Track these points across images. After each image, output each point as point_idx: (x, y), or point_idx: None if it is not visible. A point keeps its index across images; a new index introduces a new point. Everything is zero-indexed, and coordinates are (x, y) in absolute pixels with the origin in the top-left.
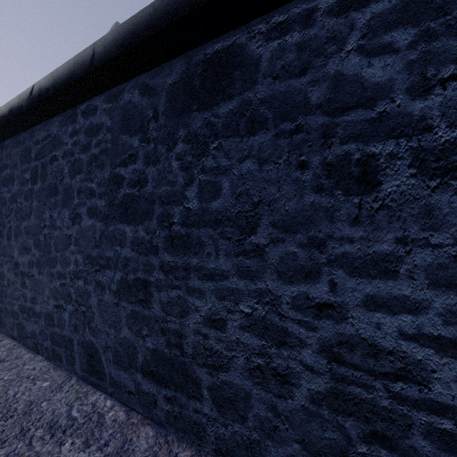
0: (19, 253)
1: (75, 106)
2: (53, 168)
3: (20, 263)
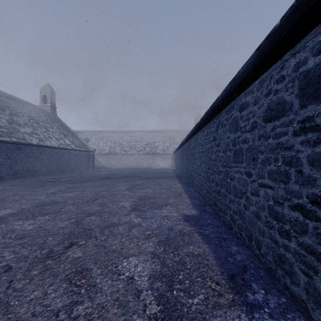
0: None
1: None
2: None
3: None
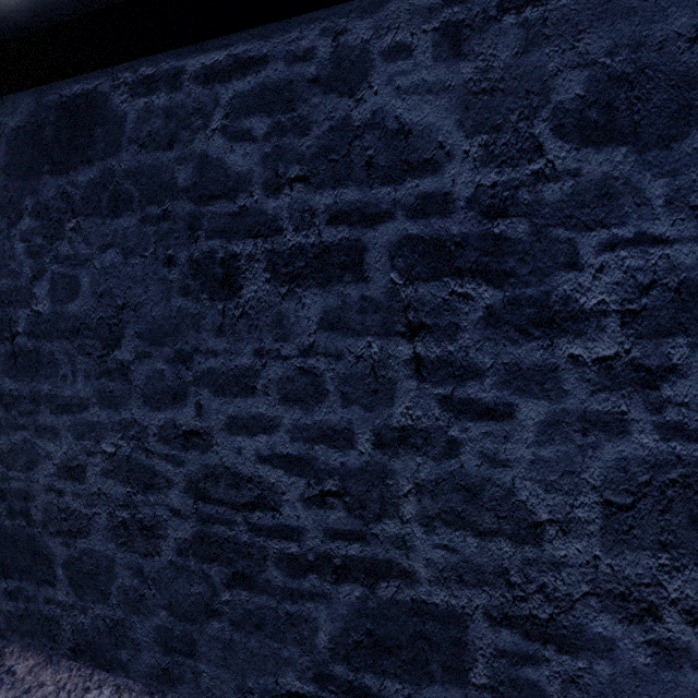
0: None
1: None
2: None
3: None
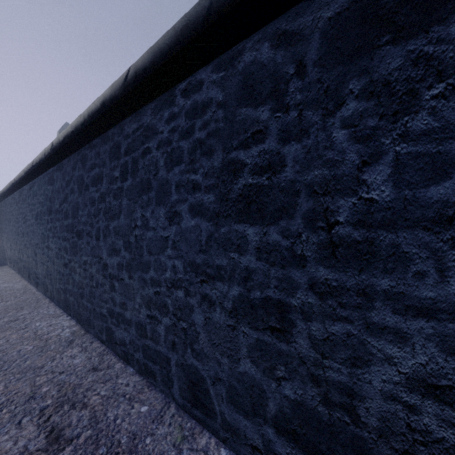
0: (108, 255)
1: (171, 87)
2: (146, 162)
3: (109, 265)
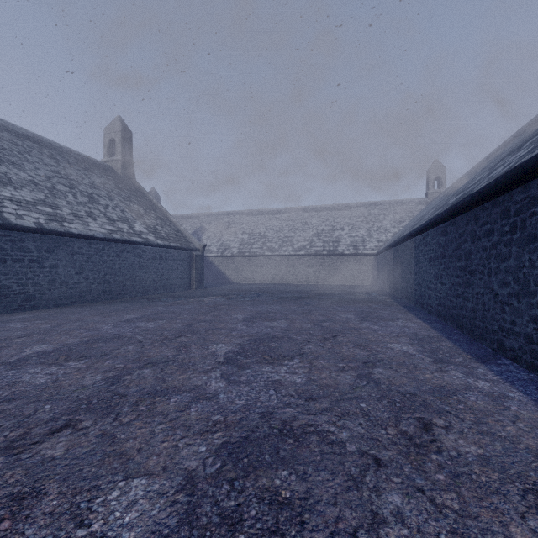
0: None
1: None
2: None
3: None
